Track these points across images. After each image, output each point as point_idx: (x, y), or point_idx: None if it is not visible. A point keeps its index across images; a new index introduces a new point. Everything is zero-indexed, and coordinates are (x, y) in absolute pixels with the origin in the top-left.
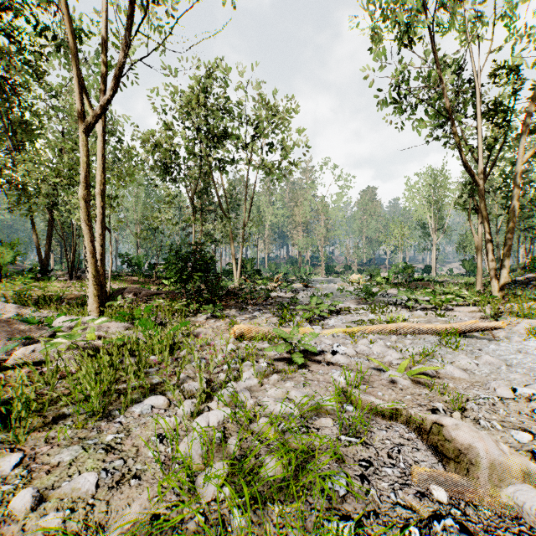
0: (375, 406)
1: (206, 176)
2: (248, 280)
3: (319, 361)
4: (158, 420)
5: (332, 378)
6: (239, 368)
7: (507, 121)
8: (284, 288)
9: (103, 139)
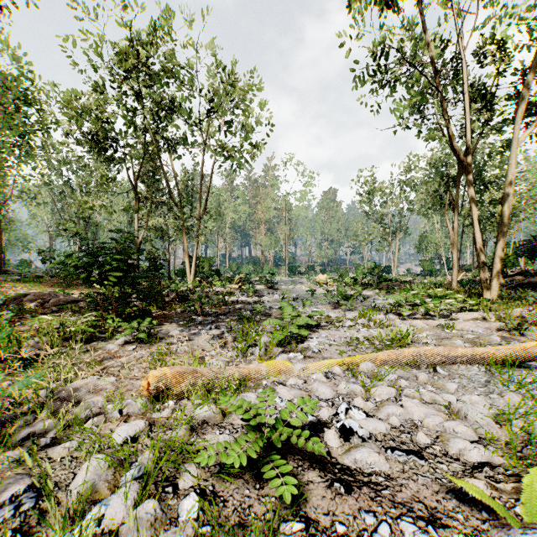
0: None
1: (153, 158)
2: (204, 282)
3: (322, 467)
4: None
5: None
6: (115, 533)
7: (491, 105)
8: (246, 291)
9: None
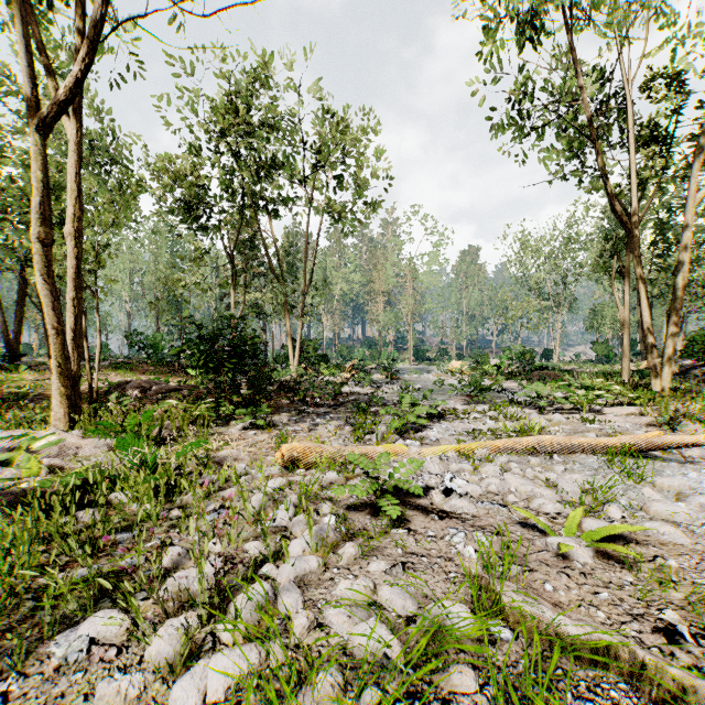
0: (555, 630)
1: (251, 224)
2: (310, 370)
3: (424, 509)
4: (95, 682)
5: (462, 564)
6: (285, 527)
7: (668, 149)
8: (360, 380)
9: (78, 149)
